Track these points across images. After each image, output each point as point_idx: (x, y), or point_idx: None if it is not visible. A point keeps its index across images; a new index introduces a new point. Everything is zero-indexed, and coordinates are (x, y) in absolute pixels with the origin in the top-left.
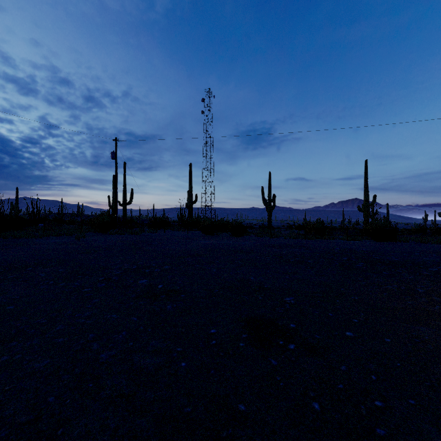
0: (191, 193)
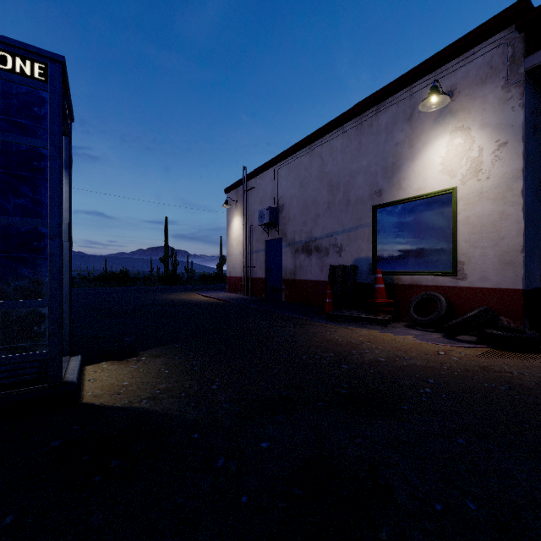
0: None
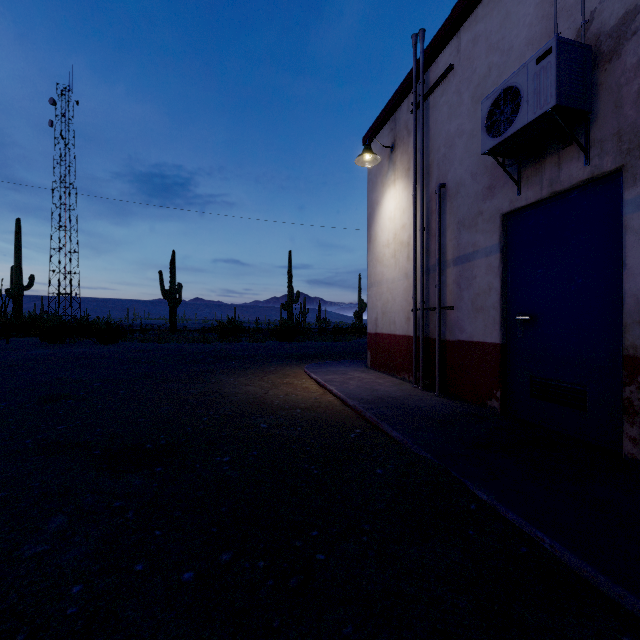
0: (21, 272)
